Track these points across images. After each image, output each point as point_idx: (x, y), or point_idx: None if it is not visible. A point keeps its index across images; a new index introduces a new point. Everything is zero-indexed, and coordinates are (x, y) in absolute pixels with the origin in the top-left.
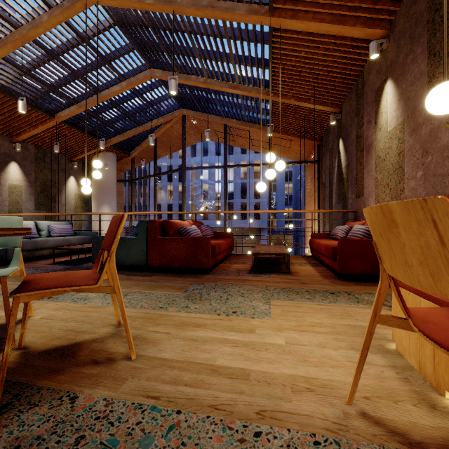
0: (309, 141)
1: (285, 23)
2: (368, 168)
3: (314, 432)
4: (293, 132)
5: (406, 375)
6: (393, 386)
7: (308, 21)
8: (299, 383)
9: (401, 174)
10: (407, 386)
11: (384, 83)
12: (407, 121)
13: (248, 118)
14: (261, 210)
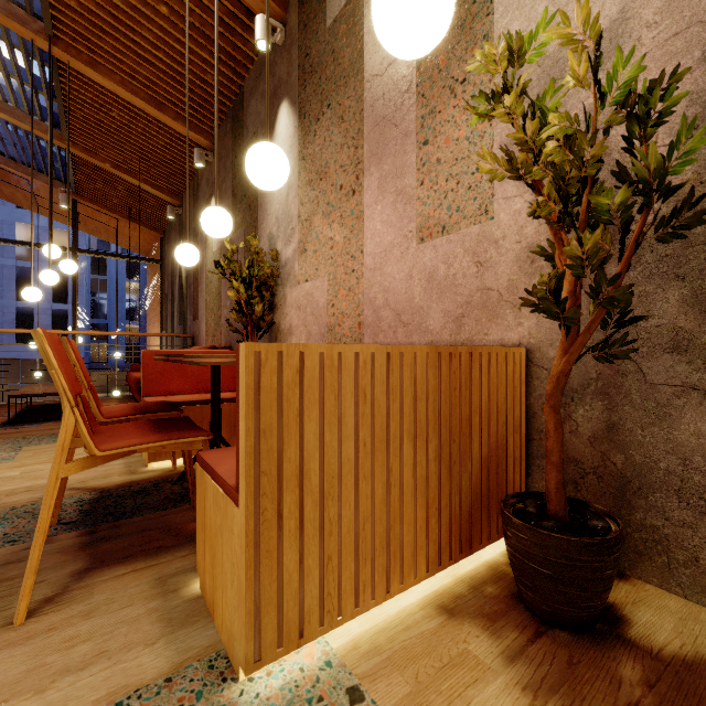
0: (146, 229)
1: (77, 65)
2: (202, 286)
3: (16, 506)
4: (118, 209)
5: (132, 464)
6: (114, 472)
7: (114, 83)
8: (18, 490)
9: (220, 300)
10: (126, 469)
11: (211, 197)
12: (223, 249)
13: (22, 157)
14: (70, 325)
